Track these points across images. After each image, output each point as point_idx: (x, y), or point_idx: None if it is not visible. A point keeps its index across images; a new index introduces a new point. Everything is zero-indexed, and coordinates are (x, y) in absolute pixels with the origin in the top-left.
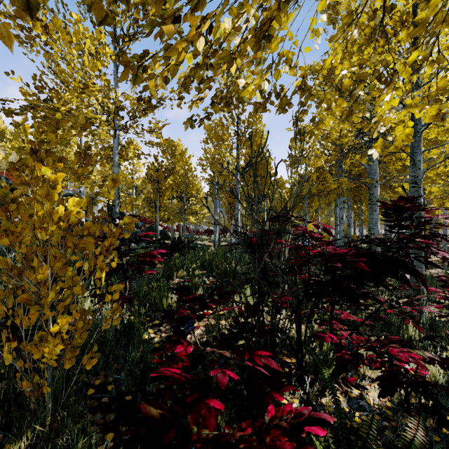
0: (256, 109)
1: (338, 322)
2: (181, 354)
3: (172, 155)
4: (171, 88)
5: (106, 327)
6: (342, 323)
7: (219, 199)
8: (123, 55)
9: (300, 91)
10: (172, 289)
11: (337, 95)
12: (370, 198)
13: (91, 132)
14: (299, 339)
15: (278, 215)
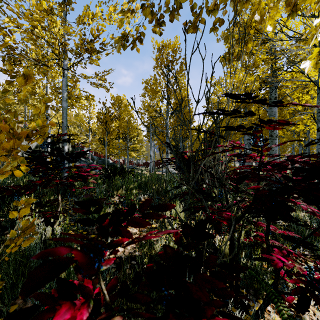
0: (186, 30)
1: (296, 244)
2: (72, 317)
3: (119, 107)
4: (111, 35)
5: (12, 249)
6: (303, 246)
7: (154, 140)
8: (70, 3)
9: (233, 2)
10: (75, 202)
11: (272, 2)
12: (270, 134)
13: (43, 72)
14: (236, 257)
15: (229, 95)
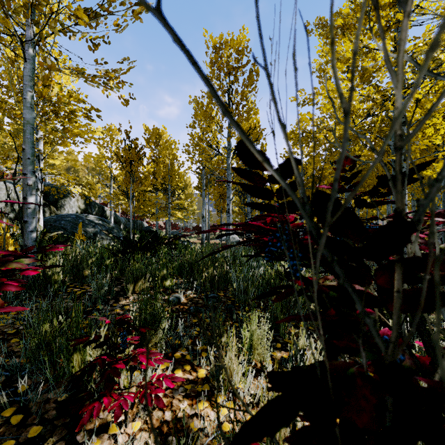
0: None
1: None
2: None
3: (157, 144)
4: None
5: None
6: None
7: (209, 194)
8: None
9: None
10: None
11: None
12: None
13: None
14: None
15: None
